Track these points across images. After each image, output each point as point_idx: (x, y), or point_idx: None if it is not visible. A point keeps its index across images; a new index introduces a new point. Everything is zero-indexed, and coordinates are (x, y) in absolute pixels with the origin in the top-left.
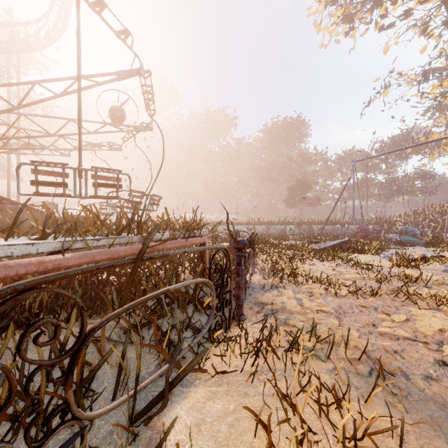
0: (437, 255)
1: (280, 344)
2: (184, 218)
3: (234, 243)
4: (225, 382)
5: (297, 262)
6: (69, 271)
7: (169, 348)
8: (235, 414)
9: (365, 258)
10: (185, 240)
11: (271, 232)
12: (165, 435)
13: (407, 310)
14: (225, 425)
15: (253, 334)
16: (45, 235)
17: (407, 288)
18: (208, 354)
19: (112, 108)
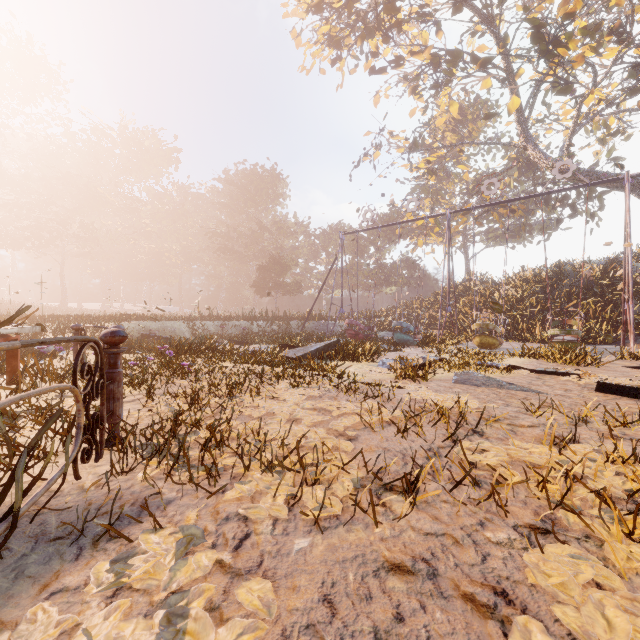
0: (439, 358)
1: None
2: None
3: None
4: None
5: (246, 394)
6: None
7: None
8: None
9: (360, 368)
10: None
11: (229, 332)
12: None
13: (504, 549)
14: None
15: None
16: None
17: (465, 453)
18: None
19: None
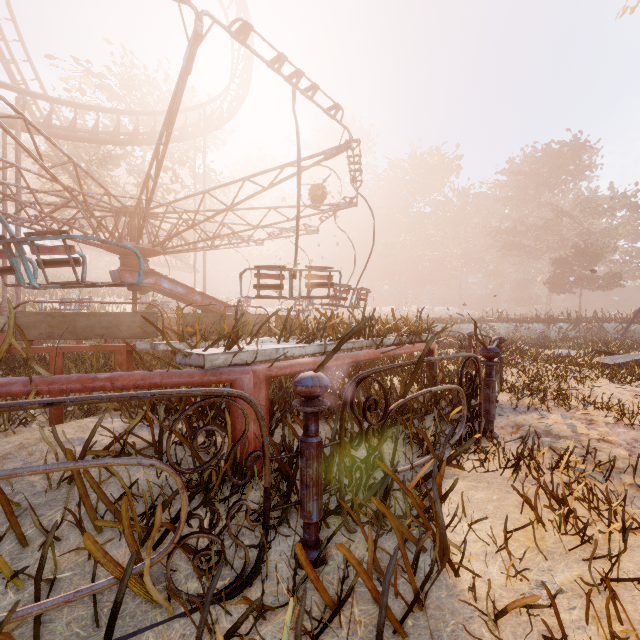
0: None
1: (544, 463)
2: (406, 319)
3: (483, 351)
4: (484, 481)
5: (570, 382)
6: (382, 367)
7: (422, 447)
8: (499, 502)
9: None
10: (413, 345)
11: (521, 335)
12: (452, 486)
13: None
14: (490, 507)
15: (508, 451)
16: (303, 339)
17: None
18: (461, 460)
19: (312, 190)
